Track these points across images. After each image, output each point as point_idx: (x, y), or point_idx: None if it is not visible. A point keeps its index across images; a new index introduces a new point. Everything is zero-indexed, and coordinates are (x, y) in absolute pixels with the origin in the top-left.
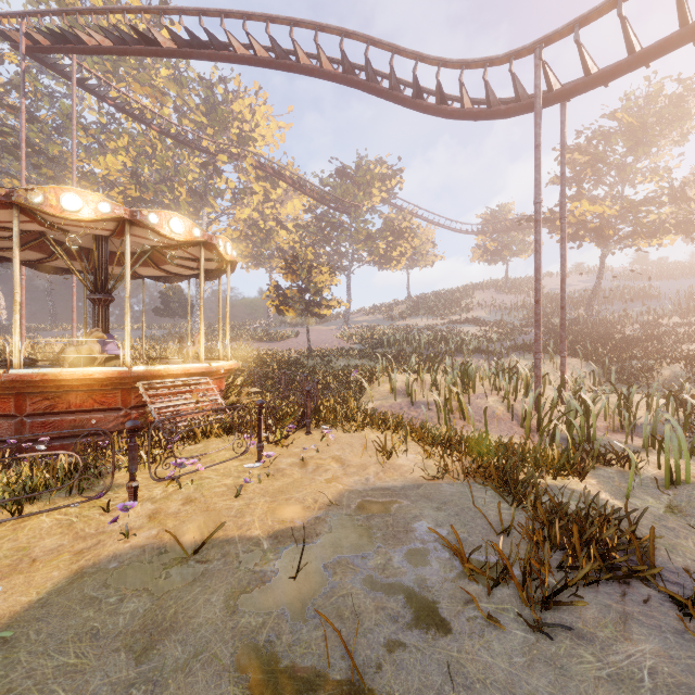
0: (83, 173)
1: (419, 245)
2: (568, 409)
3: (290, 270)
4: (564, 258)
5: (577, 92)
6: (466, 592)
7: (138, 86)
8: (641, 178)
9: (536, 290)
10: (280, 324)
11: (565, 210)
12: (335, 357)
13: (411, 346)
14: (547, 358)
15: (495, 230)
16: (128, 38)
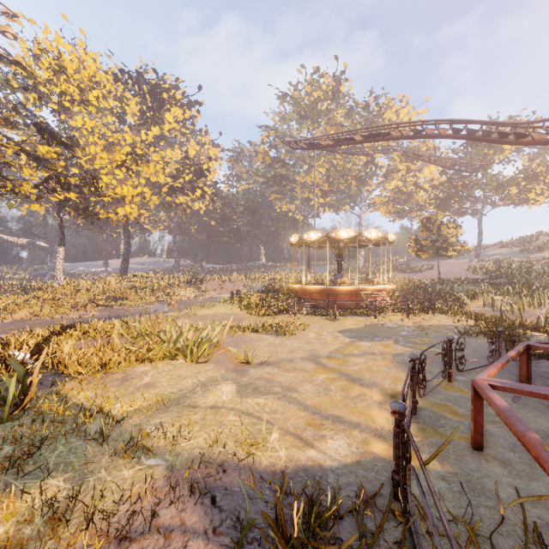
0: (302, 183)
1: None
2: None
3: (424, 229)
4: None
5: None
6: (451, 329)
7: (328, 127)
8: None
9: None
10: (419, 258)
11: None
12: (456, 284)
13: (524, 278)
14: None
15: None
16: (342, 140)
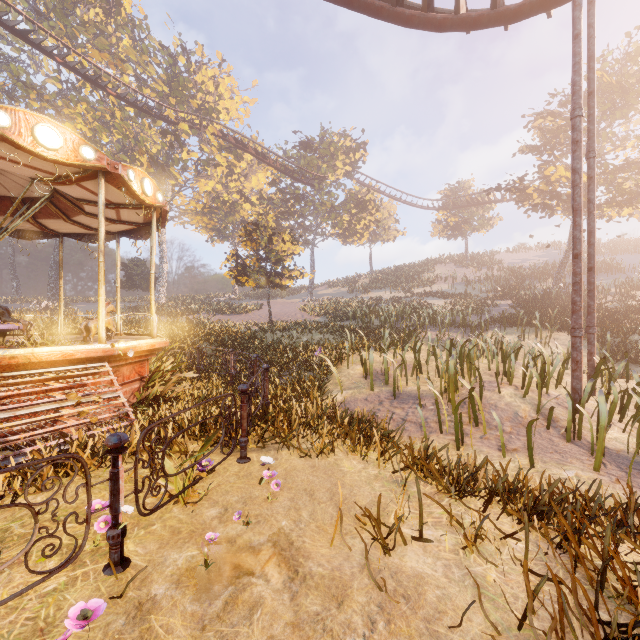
0: None
1: (382, 220)
2: None
3: (249, 237)
4: (593, 204)
5: None
6: None
7: (97, 52)
8: (610, 148)
9: (576, 240)
10: (245, 297)
11: (594, 140)
12: (296, 331)
13: (379, 319)
14: (531, 332)
15: (456, 206)
16: None
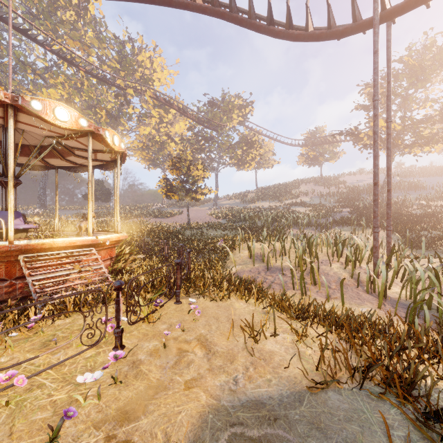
0: None
1: (264, 154)
2: (410, 278)
3: (175, 167)
4: (390, 151)
5: (407, 8)
6: None
7: (71, 41)
8: (416, 106)
9: (375, 174)
10: (171, 206)
11: (391, 111)
12: (206, 229)
13: (260, 221)
14: (360, 230)
15: (314, 144)
16: None
